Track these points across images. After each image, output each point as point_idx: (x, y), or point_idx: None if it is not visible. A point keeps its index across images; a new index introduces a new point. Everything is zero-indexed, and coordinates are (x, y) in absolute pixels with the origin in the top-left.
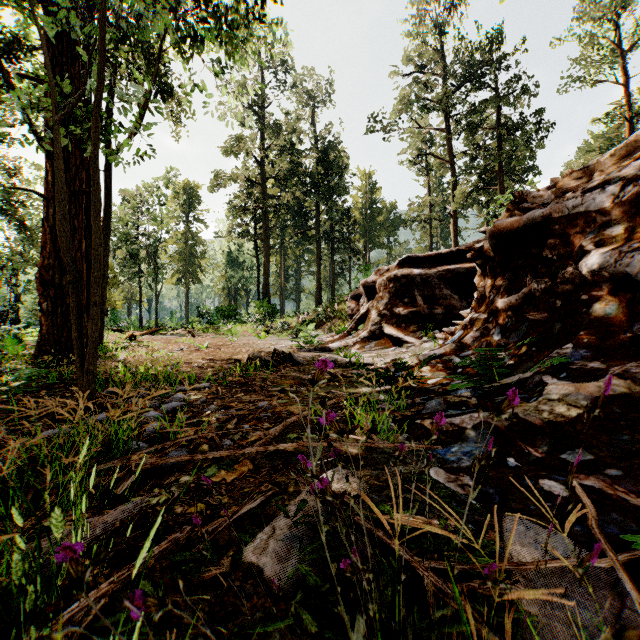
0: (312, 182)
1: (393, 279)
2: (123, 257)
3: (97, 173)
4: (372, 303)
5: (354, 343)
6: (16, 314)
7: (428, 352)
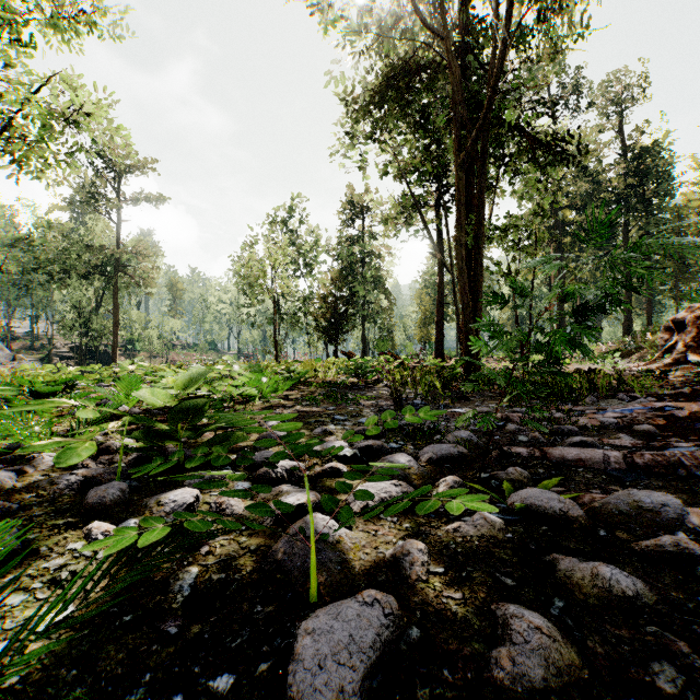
0: (618, 199)
1: (699, 317)
2: (426, 299)
3: (531, 304)
4: (679, 336)
5: (656, 367)
6: (366, 346)
7: (698, 368)
